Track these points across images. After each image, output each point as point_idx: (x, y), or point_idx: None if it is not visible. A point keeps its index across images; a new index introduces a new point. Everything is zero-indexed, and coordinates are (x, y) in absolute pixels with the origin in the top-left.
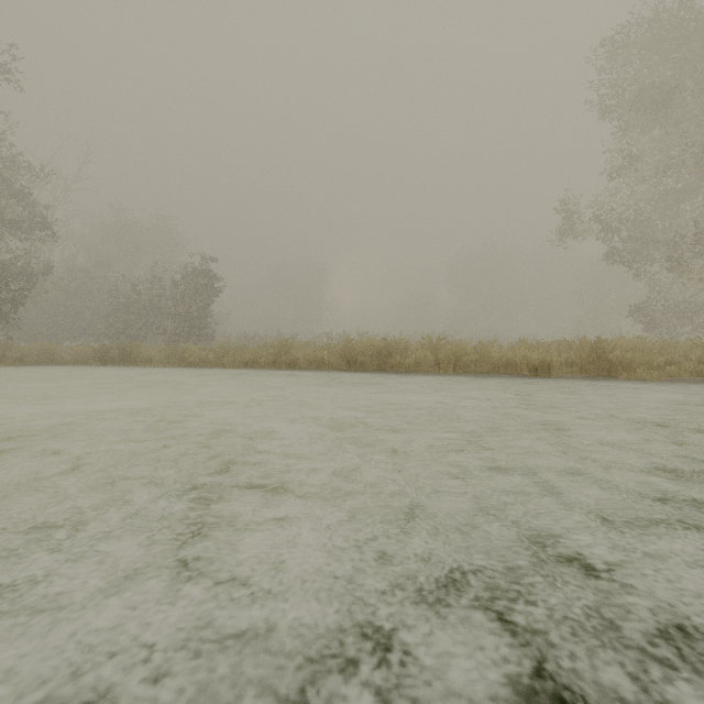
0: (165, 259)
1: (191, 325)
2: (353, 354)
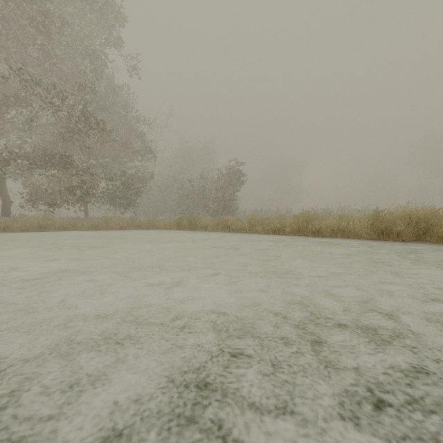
0: (206, 166)
1: (224, 204)
2: (386, 224)
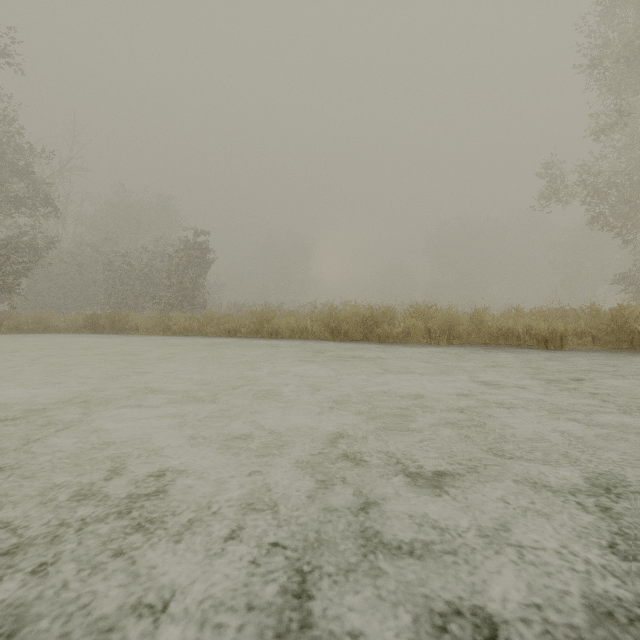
0: (164, 235)
1: (184, 294)
2: (337, 323)
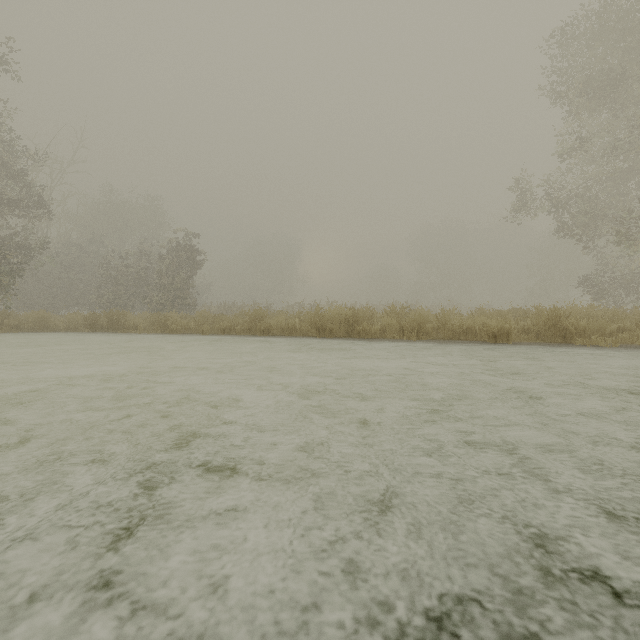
0: (152, 235)
1: (175, 295)
2: (323, 322)
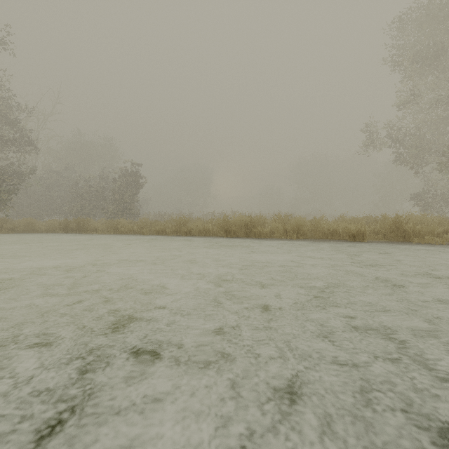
0: (108, 165)
1: (124, 207)
2: (229, 226)
